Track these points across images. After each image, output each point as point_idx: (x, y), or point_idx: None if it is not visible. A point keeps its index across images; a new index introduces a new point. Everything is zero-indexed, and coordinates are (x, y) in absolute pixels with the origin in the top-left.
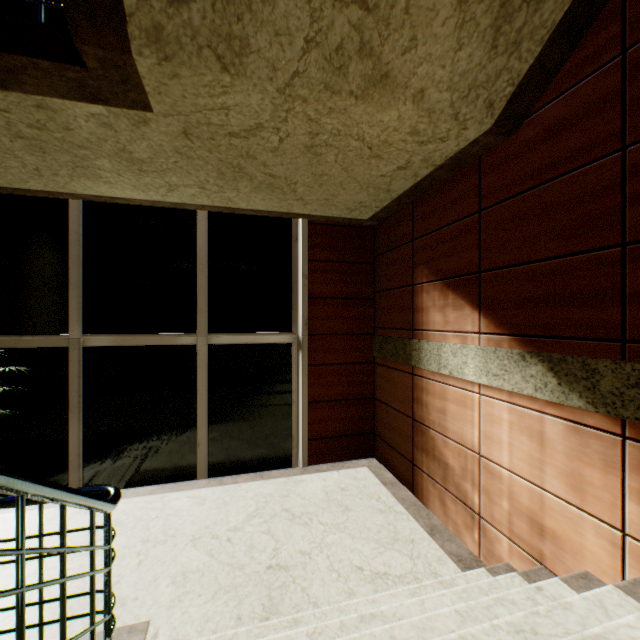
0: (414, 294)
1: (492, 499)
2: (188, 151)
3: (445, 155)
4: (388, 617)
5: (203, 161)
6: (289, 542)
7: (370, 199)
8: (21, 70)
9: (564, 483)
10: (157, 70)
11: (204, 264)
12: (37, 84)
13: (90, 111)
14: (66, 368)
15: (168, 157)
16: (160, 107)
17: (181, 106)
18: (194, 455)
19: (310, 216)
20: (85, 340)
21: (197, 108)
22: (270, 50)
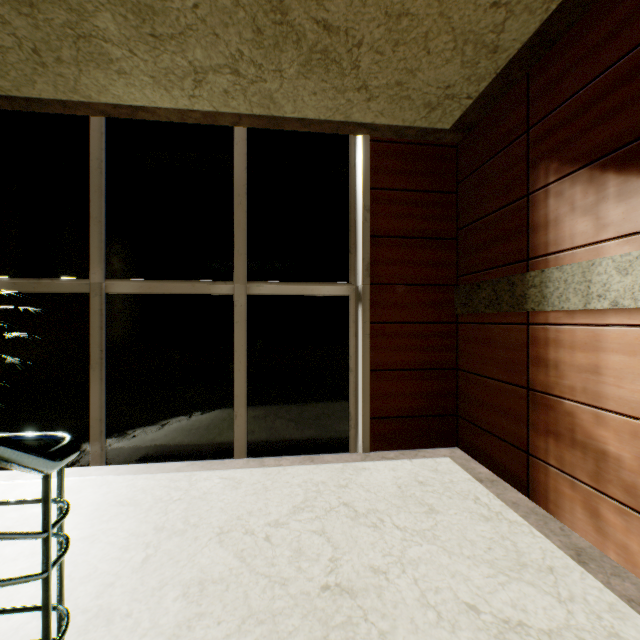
0: (530, 207)
1: None
2: None
3: None
4: None
5: None
6: (353, 551)
7: (462, 77)
8: None
9: None
10: None
11: (242, 196)
12: None
13: None
14: (87, 318)
15: None
16: None
17: None
18: (230, 429)
19: (373, 128)
20: (107, 286)
21: None
22: None
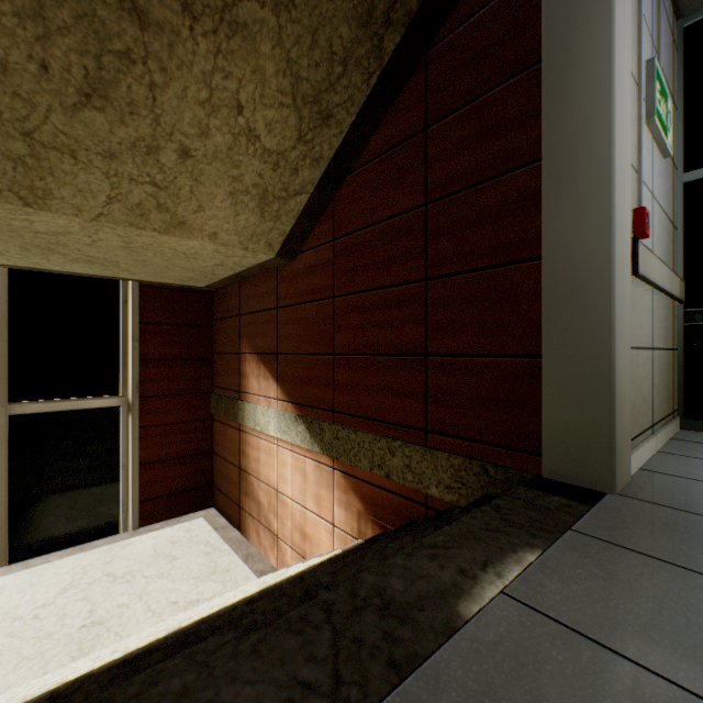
0: (241, 361)
1: (284, 522)
2: None
3: (251, 263)
4: None
5: (2, 240)
6: (108, 601)
7: (200, 277)
8: None
9: (314, 501)
10: None
11: (2, 326)
12: None
13: None
14: None
15: None
16: None
17: None
18: None
19: (142, 280)
20: None
21: None
22: (75, 199)
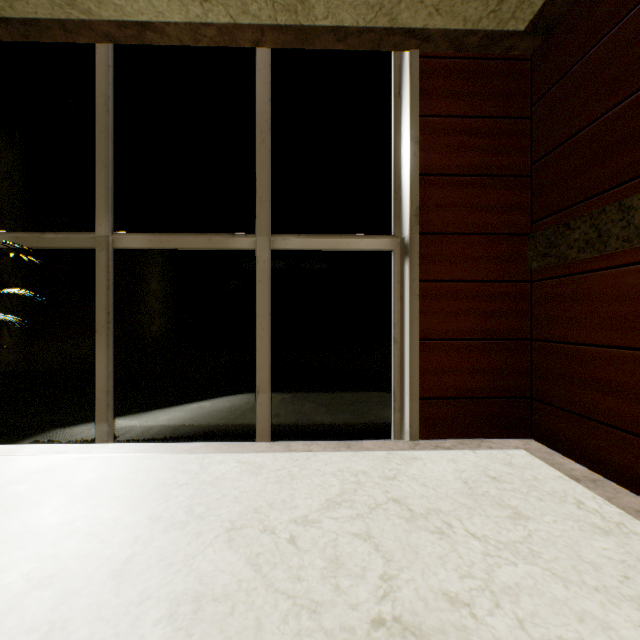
0: None
1: None
2: None
3: None
4: None
5: None
6: (413, 567)
7: None
8: None
9: None
10: None
11: (265, 132)
12: None
13: None
14: (94, 277)
15: None
16: None
17: None
18: (252, 408)
19: (424, 37)
20: (115, 240)
21: None
22: None
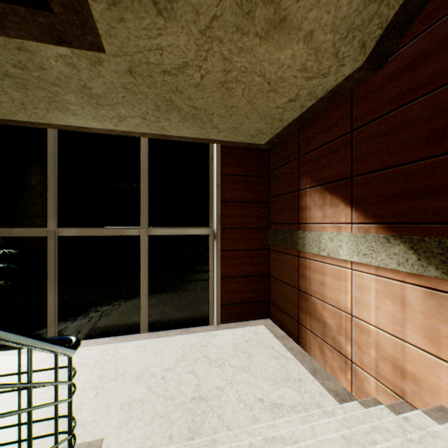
0: (299, 197)
1: (362, 349)
2: (132, 87)
3: (325, 89)
4: (286, 439)
5: (144, 96)
6: (208, 380)
7: (267, 127)
8: (4, 16)
9: (422, 336)
10: (107, 14)
11: (145, 177)
12: (17, 28)
13: (58, 52)
14: (45, 252)
15: (118, 92)
16: (110, 48)
17: (126, 47)
18: (138, 316)
19: (222, 141)
20: (59, 231)
21: (138, 49)
22: None
